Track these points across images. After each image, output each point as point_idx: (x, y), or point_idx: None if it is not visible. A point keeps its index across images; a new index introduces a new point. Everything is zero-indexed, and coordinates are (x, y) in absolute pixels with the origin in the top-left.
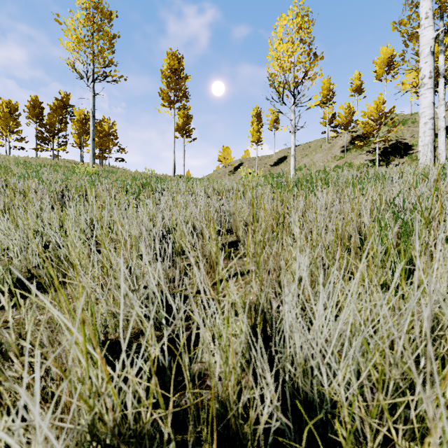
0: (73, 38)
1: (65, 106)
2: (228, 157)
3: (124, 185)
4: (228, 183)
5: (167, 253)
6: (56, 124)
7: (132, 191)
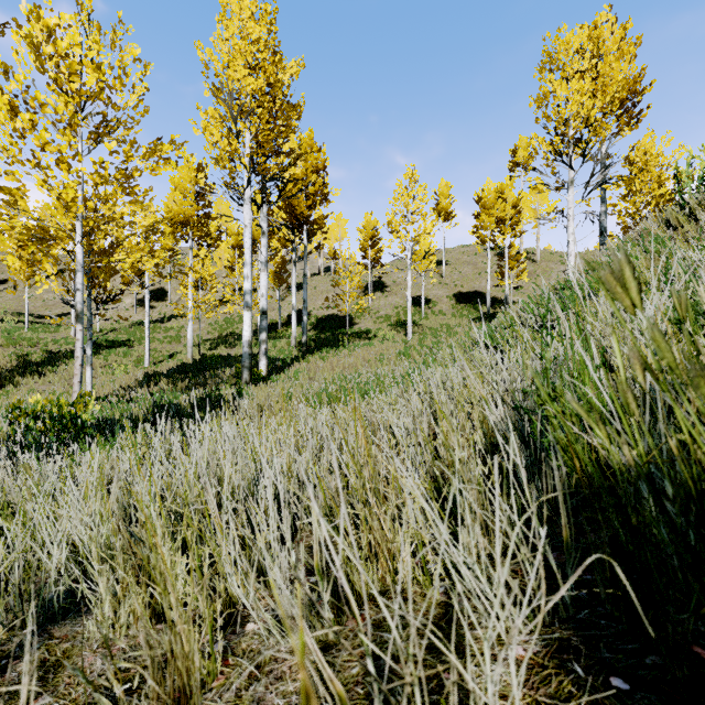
0: None
1: None
2: None
3: None
4: None
5: None
6: None
7: None
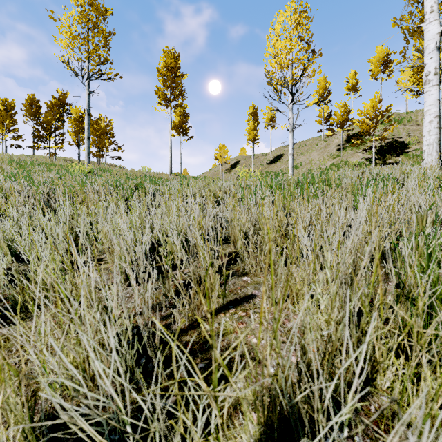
0: (67, 35)
1: (62, 104)
2: (225, 155)
3: (117, 186)
4: (225, 184)
5: (152, 278)
6: (52, 123)
7: (123, 193)
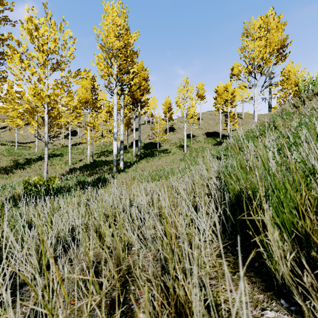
0: None
1: None
2: None
3: None
4: None
5: None
6: None
7: None
